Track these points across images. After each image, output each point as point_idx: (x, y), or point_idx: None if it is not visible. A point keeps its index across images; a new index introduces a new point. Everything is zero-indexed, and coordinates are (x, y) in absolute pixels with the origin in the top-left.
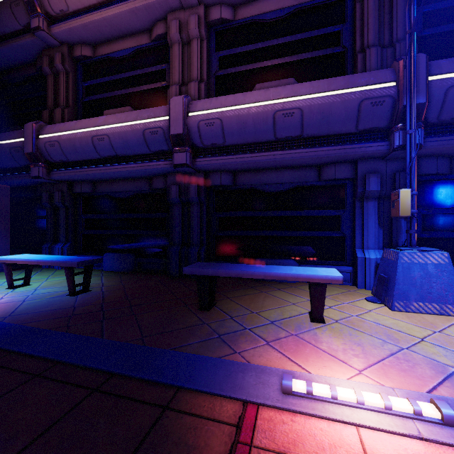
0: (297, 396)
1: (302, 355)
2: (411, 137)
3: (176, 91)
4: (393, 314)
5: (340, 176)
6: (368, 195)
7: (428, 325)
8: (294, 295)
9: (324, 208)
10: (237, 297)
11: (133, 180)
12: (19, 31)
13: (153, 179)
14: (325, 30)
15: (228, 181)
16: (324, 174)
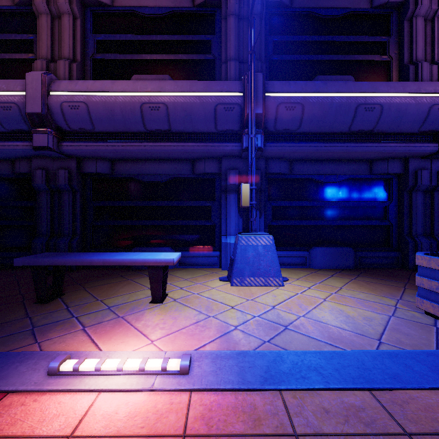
0: (62, 376)
1: (109, 335)
2: (251, 141)
3: (42, 67)
4: (229, 289)
5: (209, 170)
6: (230, 188)
7: (248, 296)
8: None
9: (198, 199)
10: (95, 287)
11: None
12: None
13: (16, 161)
14: (198, 37)
15: (105, 170)
16: (197, 168)
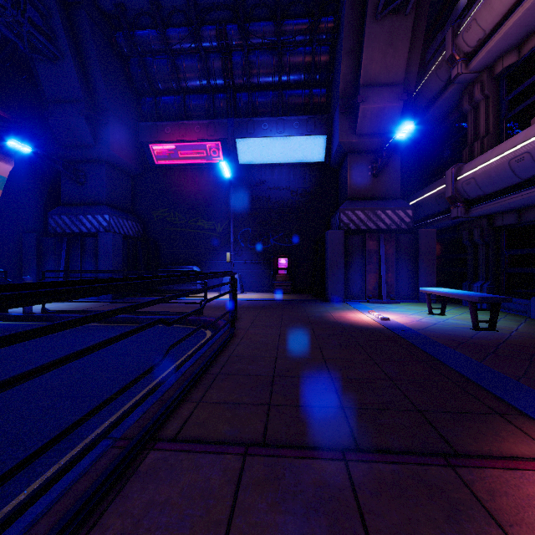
0: None
1: None
2: None
3: None
4: None
5: None
6: None
7: None
8: None
9: None
10: None
11: None
12: (443, 88)
13: None
14: None
15: None
16: None
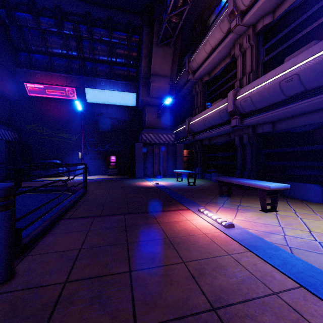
0: (200, 212)
1: (224, 211)
2: None
3: (237, 84)
4: None
5: None
6: None
7: None
8: (287, 204)
9: None
10: (247, 198)
11: (223, 135)
12: (186, 82)
13: (230, 134)
14: None
15: (268, 129)
16: None
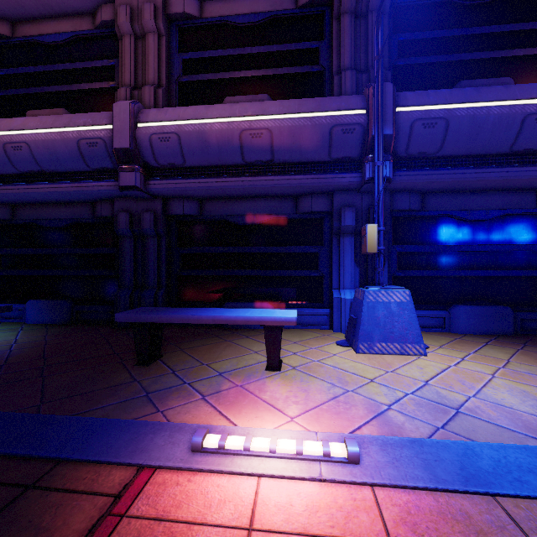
0: (207, 453)
1: (237, 407)
2: (379, 170)
3: (126, 95)
4: (356, 357)
5: (316, 208)
6: (344, 230)
7: (385, 366)
8: (261, 342)
9: (302, 244)
10: (192, 348)
11: (70, 205)
12: None
13: (97, 204)
14: (302, 45)
15: (192, 211)
16: (301, 206)
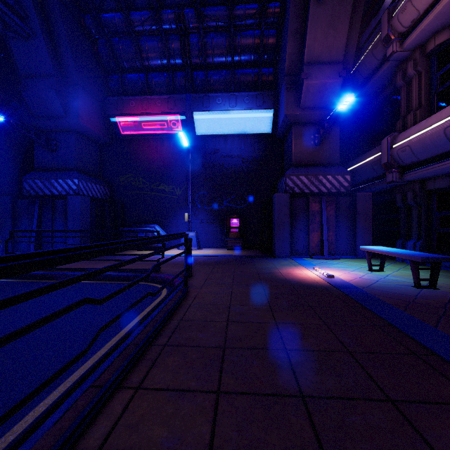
0: None
1: None
2: None
3: None
4: None
5: None
6: None
7: None
8: None
9: None
10: None
11: None
12: (378, 66)
13: None
14: None
15: None
16: None
